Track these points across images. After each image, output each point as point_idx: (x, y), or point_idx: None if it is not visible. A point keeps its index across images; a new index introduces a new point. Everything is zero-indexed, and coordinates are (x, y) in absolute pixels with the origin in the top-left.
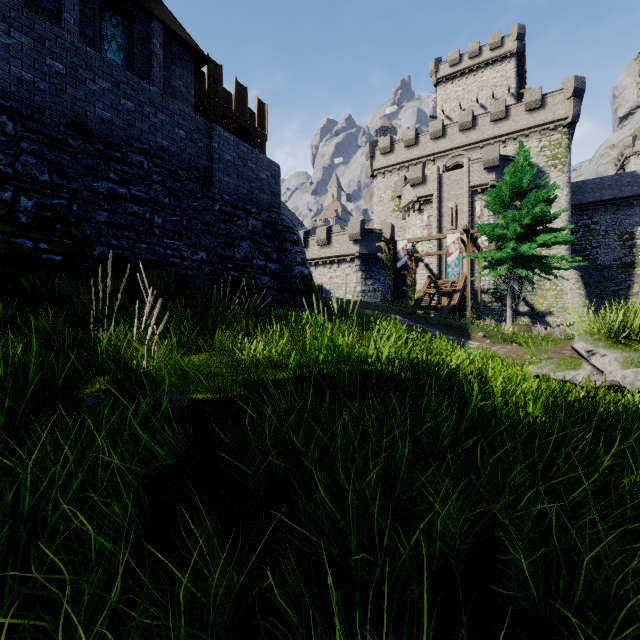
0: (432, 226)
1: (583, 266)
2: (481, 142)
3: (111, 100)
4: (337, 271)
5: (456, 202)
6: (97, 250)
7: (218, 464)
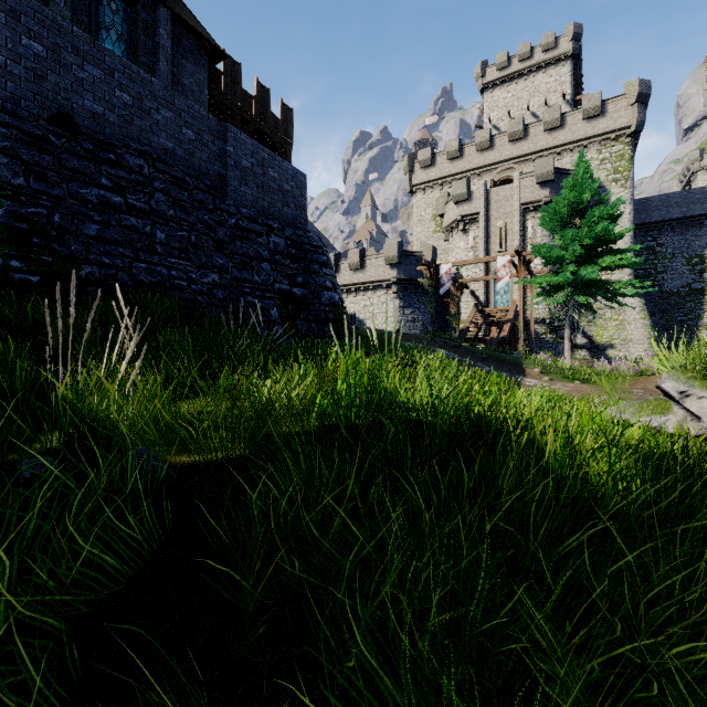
0: (478, 248)
1: (647, 293)
2: (533, 154)
3: (103, 91)
4: (372, 299)
5: (505, 221)
6: (84, 270)
7: (203, 571)
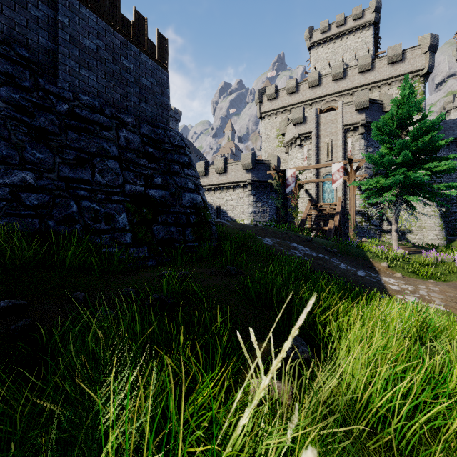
0: (311, 158)
1: None
2: (350, 89)
3: None
4: (232, 195)
5: (331, 138)
6: None
7: None
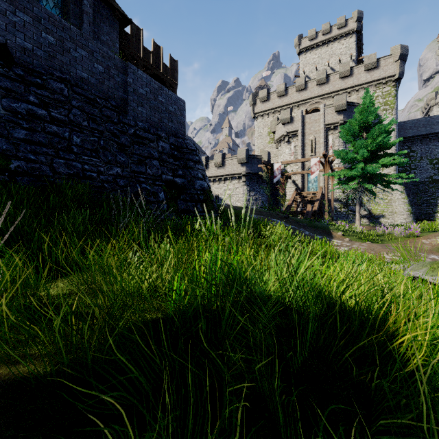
0: (297, 153)
1: (404, 182)
2: (332, 93)
3: (32, 32)
4: (229, 185)
5: (315, 136)
6: (13, 164)
7: None
